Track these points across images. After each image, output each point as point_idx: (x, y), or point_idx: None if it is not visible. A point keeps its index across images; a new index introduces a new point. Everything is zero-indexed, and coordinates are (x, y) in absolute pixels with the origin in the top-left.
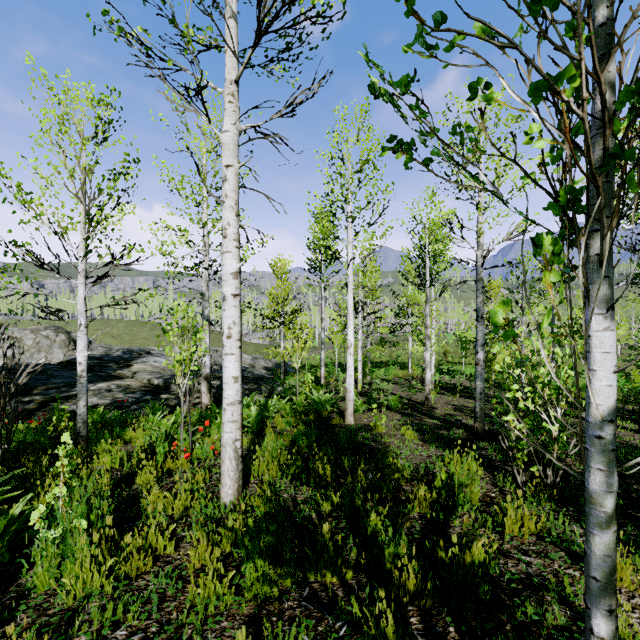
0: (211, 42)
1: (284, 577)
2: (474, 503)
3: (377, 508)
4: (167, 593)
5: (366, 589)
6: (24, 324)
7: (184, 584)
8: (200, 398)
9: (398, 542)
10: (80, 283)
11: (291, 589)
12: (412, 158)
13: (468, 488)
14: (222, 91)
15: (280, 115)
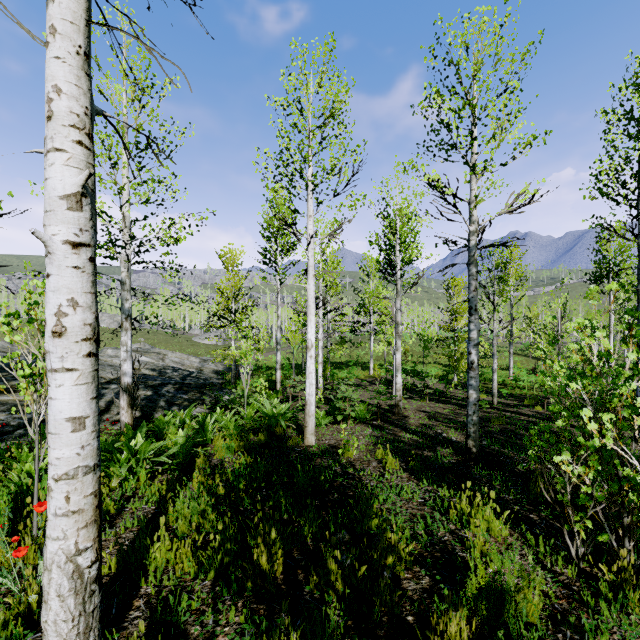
0: None
1: None
2: (531, 620)
3: None
4: None
5: None
6: None
7: None
8: None
9: None
10: None
11: None
12: None
13: (522, 596)
14: None
15: None
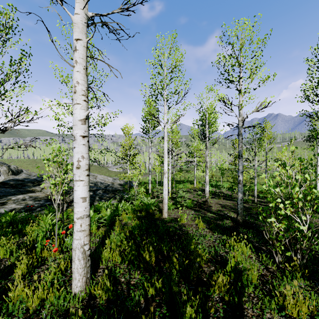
0: None
1: None
2: (254, 282)
3: (191, 301)
4: None
5: None
6: None
7: None
8: None
9: None
10: None
11: None
12: None
13: (250, 272)
14: None
15: (119, 11)
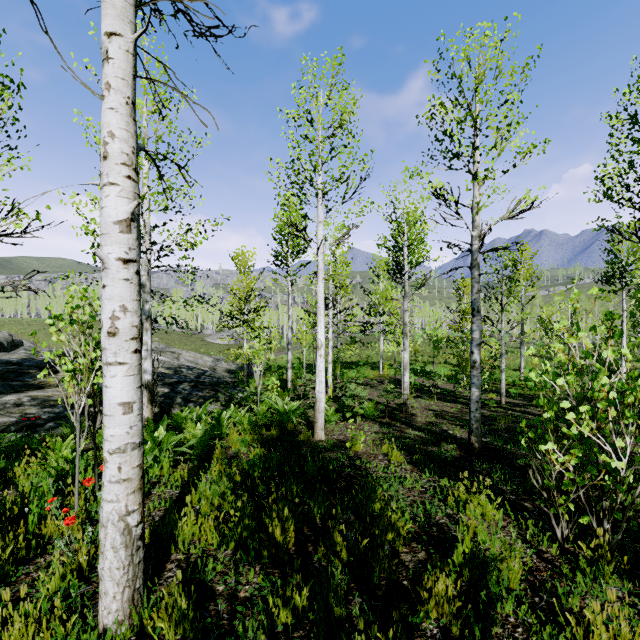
0: None
1: None
2: (513, 587)
3: None
4: None
5: None
6: None
7: None
8: None
9: None
10: None
11: None
12: None
13: (504, 565)
14: None
15: None
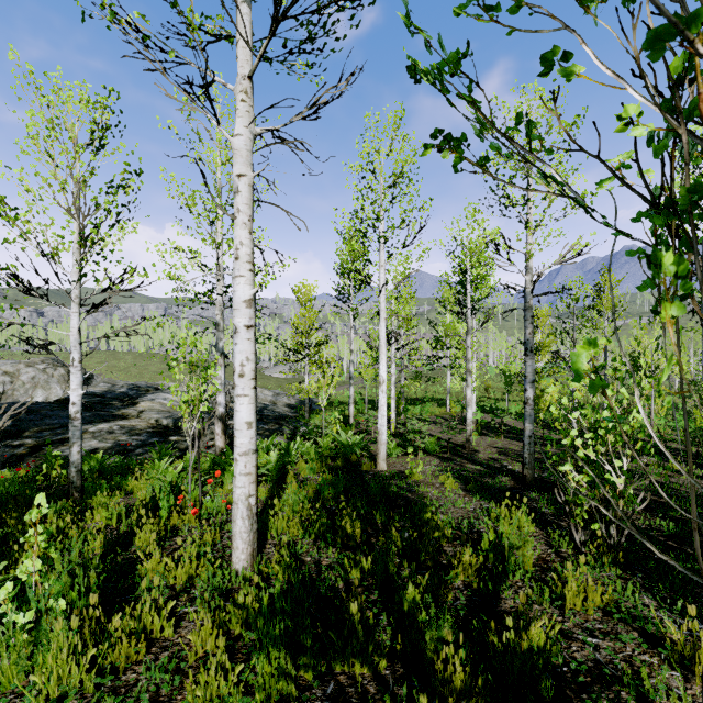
0: (222, 33)
1: (304, 669)
2: (527, 568)
3: (415, 578)
4: (161, 691)
5: (403, 687)
6: (20, 356)
7: (183, 678)
8: (214, 440)
9: (441, 623)
10: (73, 312)
11: (312, 684)
12: (463, 157)
13: (520, 551)
14: (233, 88)
15: (302, 117)
